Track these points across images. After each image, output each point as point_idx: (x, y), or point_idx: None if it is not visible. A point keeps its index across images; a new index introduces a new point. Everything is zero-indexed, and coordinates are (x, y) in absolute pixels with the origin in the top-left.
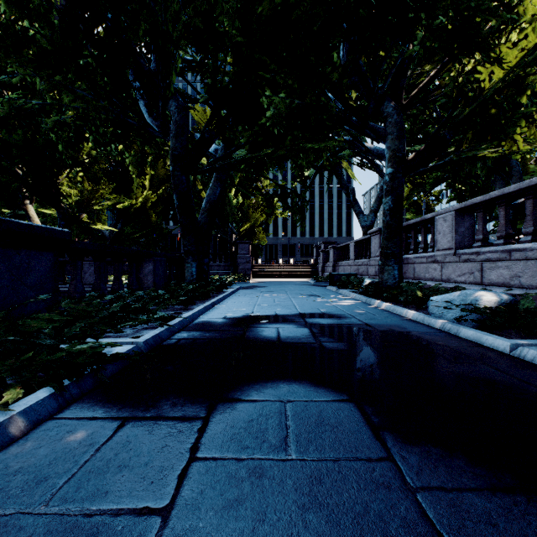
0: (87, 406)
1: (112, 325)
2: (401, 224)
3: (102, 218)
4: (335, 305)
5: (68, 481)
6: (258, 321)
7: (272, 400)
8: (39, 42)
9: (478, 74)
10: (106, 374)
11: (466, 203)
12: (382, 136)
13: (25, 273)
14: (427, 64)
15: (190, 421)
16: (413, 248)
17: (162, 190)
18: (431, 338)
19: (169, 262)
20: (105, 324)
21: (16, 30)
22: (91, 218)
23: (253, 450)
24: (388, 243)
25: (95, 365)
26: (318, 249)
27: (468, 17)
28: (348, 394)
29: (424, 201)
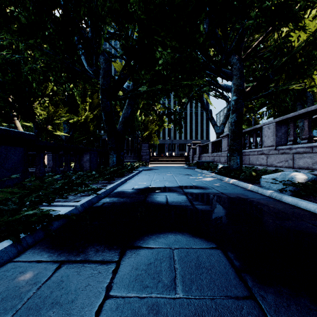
0: (37, 251)
1: (61, 193)
2: (241, 131)
3: (60, 128)
4: (201, 181)
5: (12, 316)
6: (153, 191)
7: (164, 247)
8: (20, 19)
9: (288, 39)
10: (54, 227)
11: (282, 117)
12: (230, 77)
13: (4, 160)
14: (256, 34)
15: (106, 264)
16: (248, 146)
17: (96, 111)
18: (265, 202)
19: (100, 154)
20: (56, 193)
21: (6, 12)
22: (53, 128)
23: (151, 289)
24: (234, 143)
25: (45, 222)
26: (189, 147)
27: (284, 1)
28: (216, 243)
29: (253, 118)
